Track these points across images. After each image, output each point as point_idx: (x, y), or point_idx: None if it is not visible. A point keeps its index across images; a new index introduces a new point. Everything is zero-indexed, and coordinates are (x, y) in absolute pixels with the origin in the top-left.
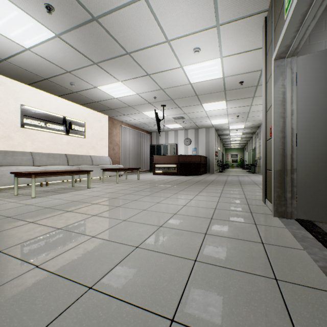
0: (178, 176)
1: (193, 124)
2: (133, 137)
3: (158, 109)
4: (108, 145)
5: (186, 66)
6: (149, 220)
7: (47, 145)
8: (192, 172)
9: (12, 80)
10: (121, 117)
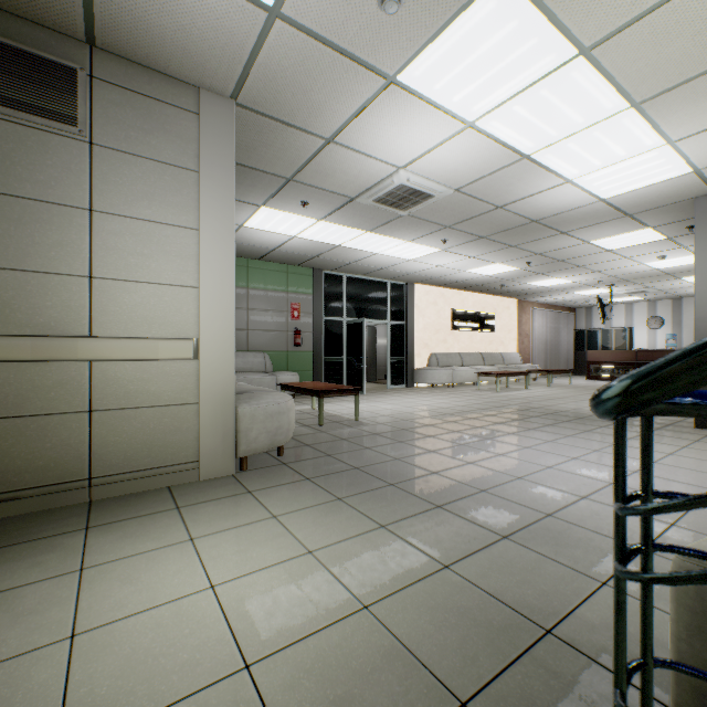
0: None
1: (666, 294)
2: (548, 321)
3: (600, 288)
4: (516, 338)
5: (648, 263)
6: None
7: (466, 344)
8: None
9: (446, 289)
10: (535, 299)
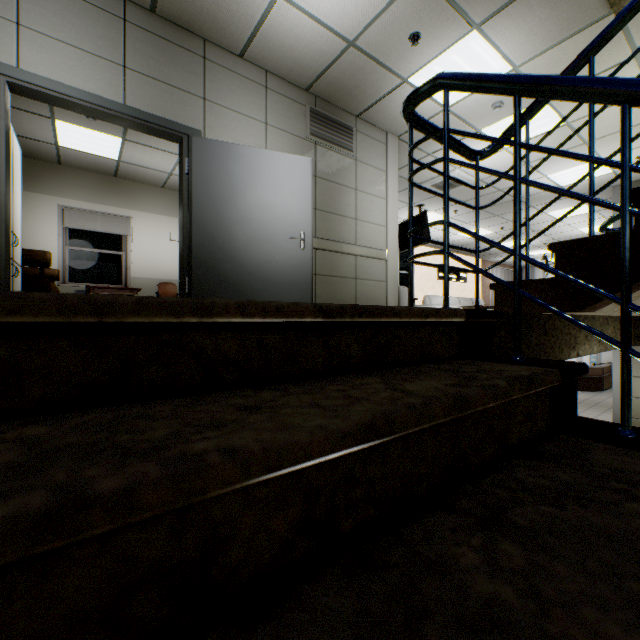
0: None
1: None
2: None
3: None
4: None
5: None
6: None
7: None
8: (588, 387)
9: None
10: None
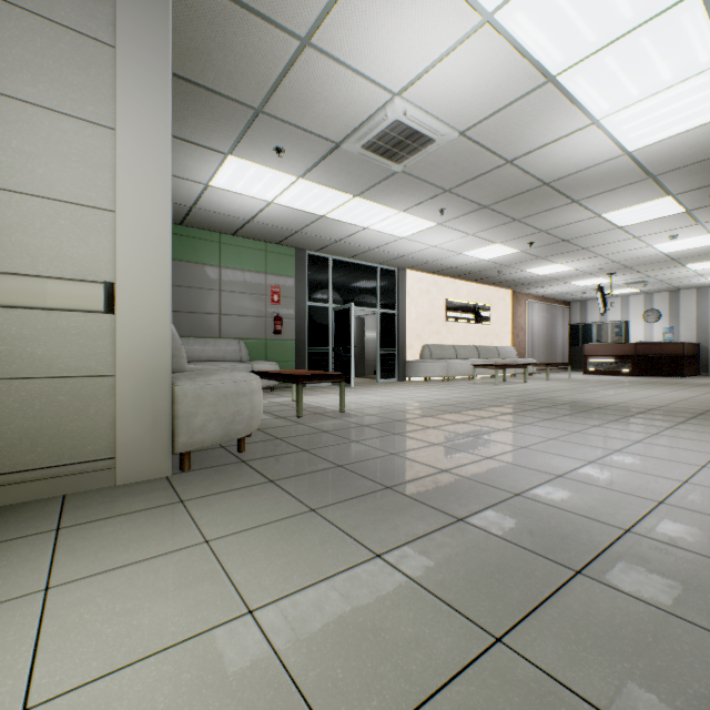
0: (634, 377)
1: (665, 286)
2: (543, 315)
3: (599, 277)
4: (511, 332)
5: (657, 245)
6: (630, 397)
7: (460, 337)
8: (663, 371)
9: (440, 277)
10: (530, 290)
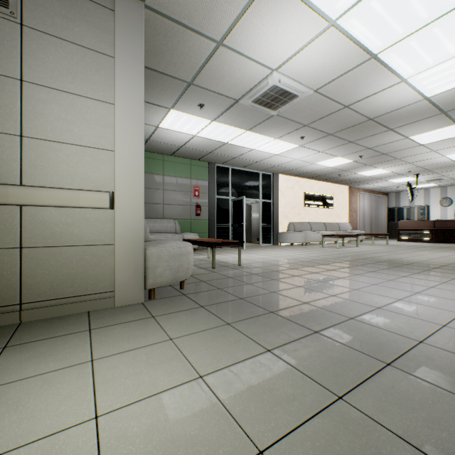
0: (433, 243)
1: None
2: (369, 201)
3: (408, 176)
4: (347, 213)
5: (449, 155)
6: (429, 257)
7: (313, 216)
8: (454, 239)
9: (300, 178)
10: (361, 185)
